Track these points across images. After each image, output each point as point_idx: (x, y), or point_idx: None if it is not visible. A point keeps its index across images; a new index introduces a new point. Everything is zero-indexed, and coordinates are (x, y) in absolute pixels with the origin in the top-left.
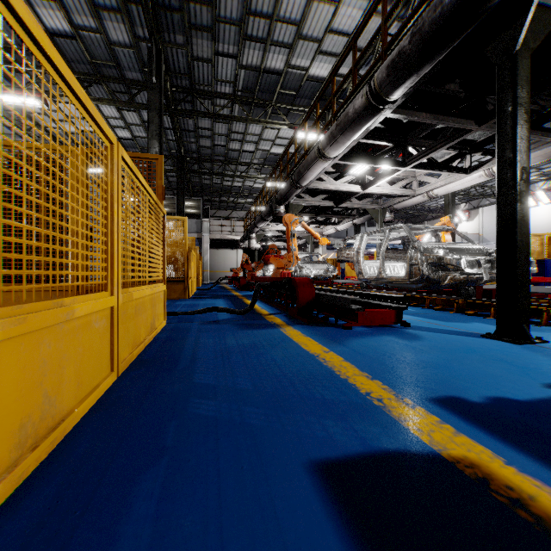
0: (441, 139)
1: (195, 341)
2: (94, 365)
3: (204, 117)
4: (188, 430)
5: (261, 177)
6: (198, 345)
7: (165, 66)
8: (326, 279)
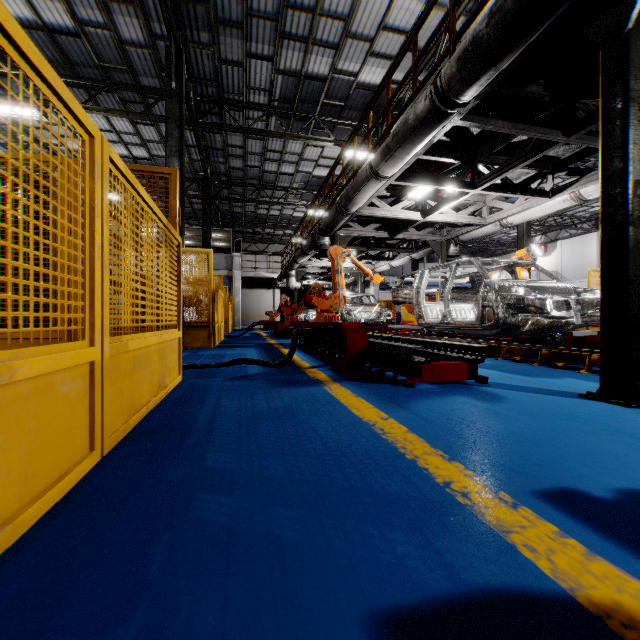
0: (519, 154)
1: (215, 403)
2: (59, 445)
3: (234, 132)
4: (186, 549)
5: (302, 204)
6: (218, 409)
7: (188, 71)
8: (379, 324)
